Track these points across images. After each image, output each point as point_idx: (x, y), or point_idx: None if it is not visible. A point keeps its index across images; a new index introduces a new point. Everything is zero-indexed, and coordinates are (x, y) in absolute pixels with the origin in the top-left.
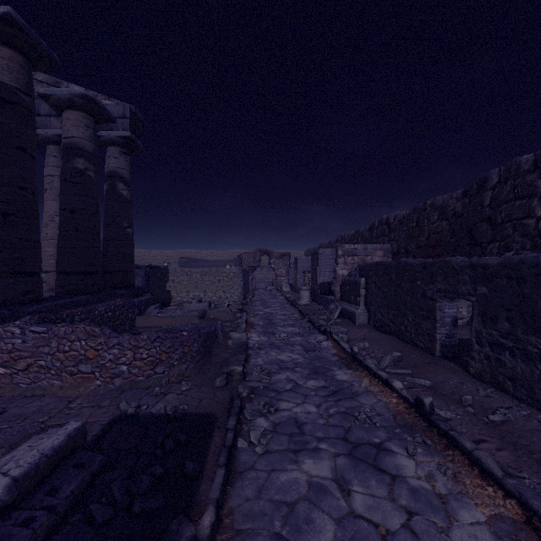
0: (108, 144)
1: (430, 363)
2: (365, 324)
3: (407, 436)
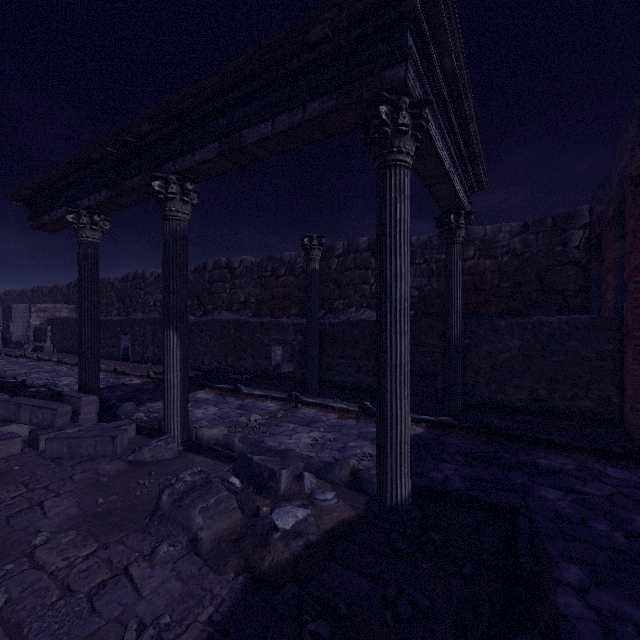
0: None
1: (75, 356)
2: (51, 351)
3: (52, 365)
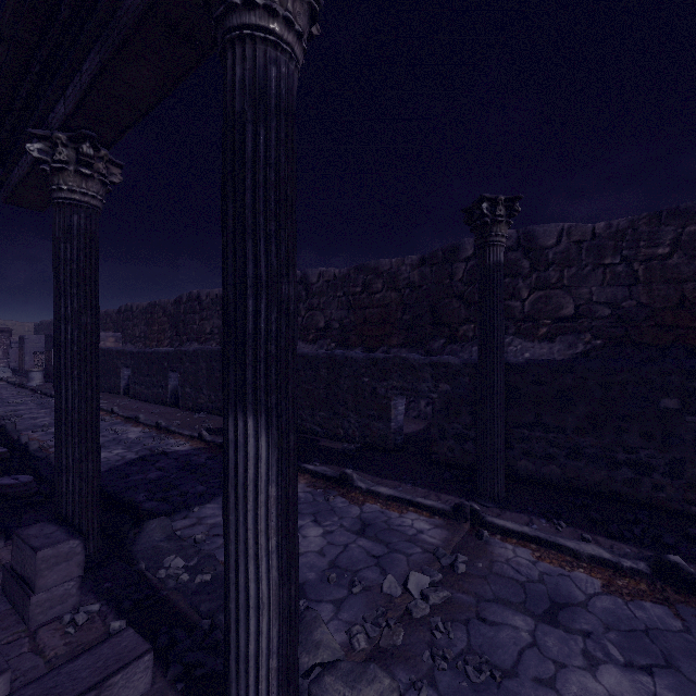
0: None
1: (115, 397)
2: None
3: None
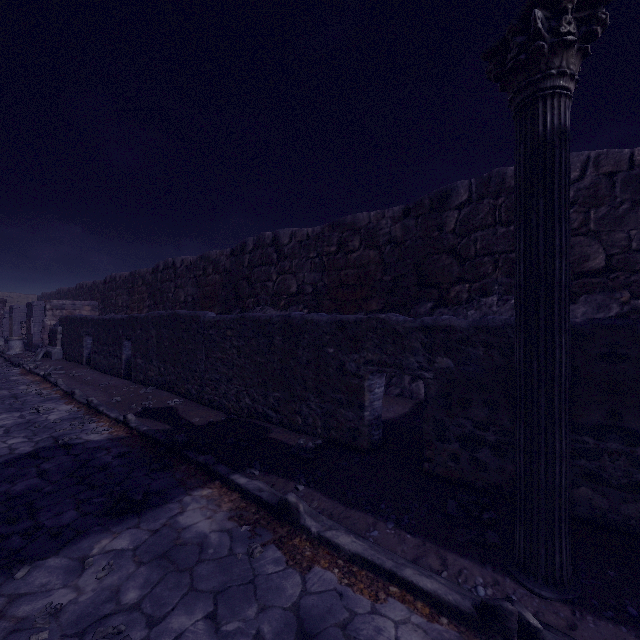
0: None
1: (76, 367)
2: (61, 358)
3: (31, 383)
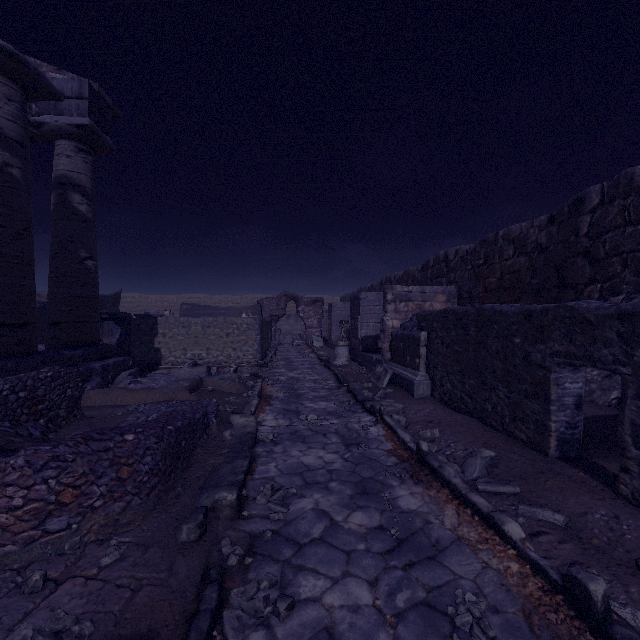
0: (57, 137)
1: (546, 472)
2: (427, 396)
3: None
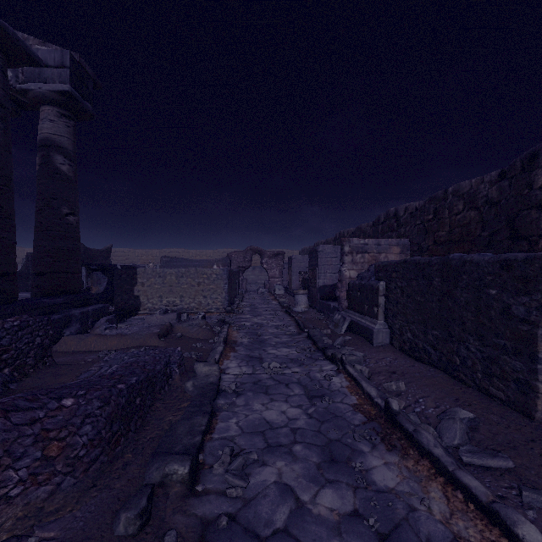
0: (41, 103)
1: (538, 441)
2: (386, 344)
3: None
